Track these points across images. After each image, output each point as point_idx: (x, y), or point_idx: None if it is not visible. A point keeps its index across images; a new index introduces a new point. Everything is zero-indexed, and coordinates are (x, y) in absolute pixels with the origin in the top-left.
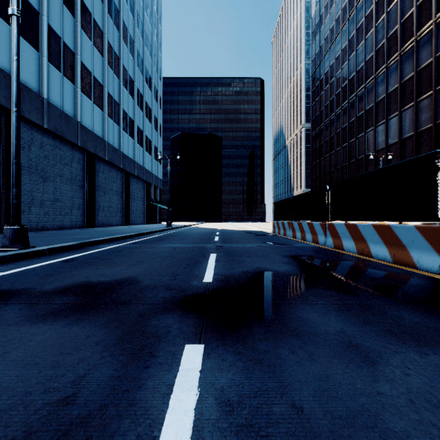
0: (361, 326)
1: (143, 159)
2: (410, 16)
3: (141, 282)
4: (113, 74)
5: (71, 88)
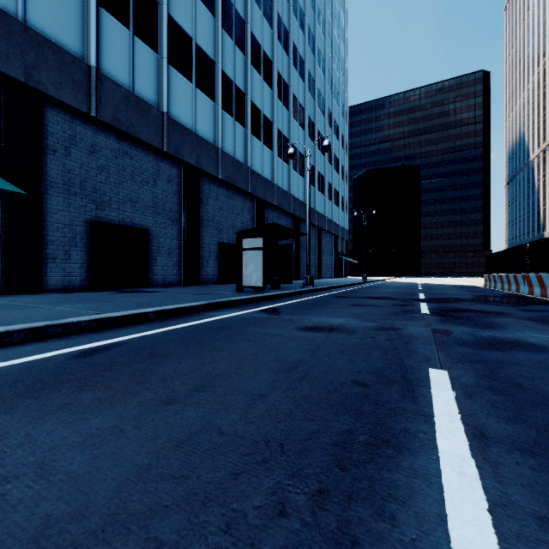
0: (480, 304)
1: (331, 212)
2: None
3: (391, 297)
4: (310, 141)
5: (286, 168)
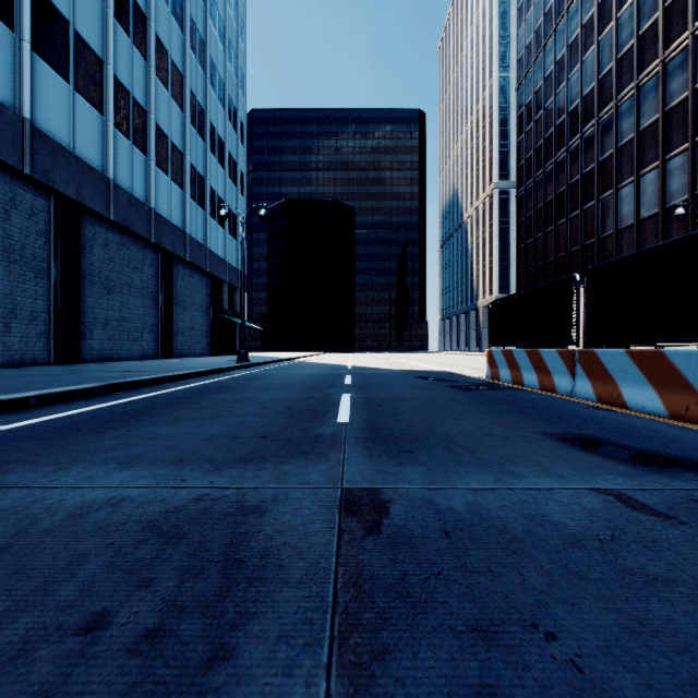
0: None
1: (205, 231)
2: None
3: None
4: (132, 46)
5: (2, 35)
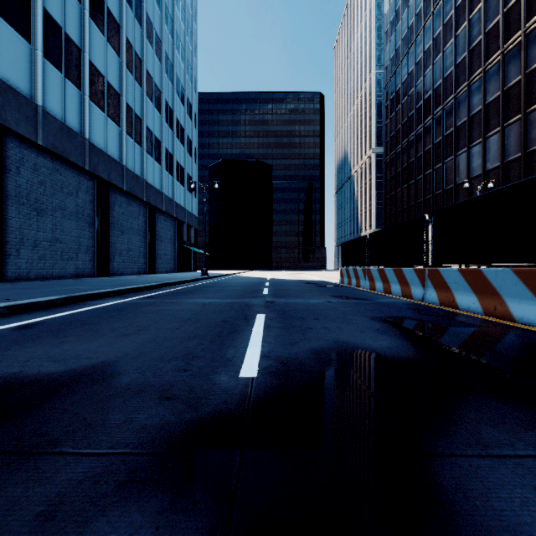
0: None
1: (173, 190)
2: (517, 3)
3: (119, 376)
4: (134, 81)
5: (76, 94)
